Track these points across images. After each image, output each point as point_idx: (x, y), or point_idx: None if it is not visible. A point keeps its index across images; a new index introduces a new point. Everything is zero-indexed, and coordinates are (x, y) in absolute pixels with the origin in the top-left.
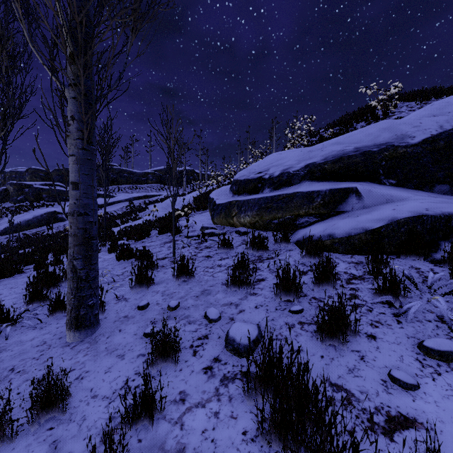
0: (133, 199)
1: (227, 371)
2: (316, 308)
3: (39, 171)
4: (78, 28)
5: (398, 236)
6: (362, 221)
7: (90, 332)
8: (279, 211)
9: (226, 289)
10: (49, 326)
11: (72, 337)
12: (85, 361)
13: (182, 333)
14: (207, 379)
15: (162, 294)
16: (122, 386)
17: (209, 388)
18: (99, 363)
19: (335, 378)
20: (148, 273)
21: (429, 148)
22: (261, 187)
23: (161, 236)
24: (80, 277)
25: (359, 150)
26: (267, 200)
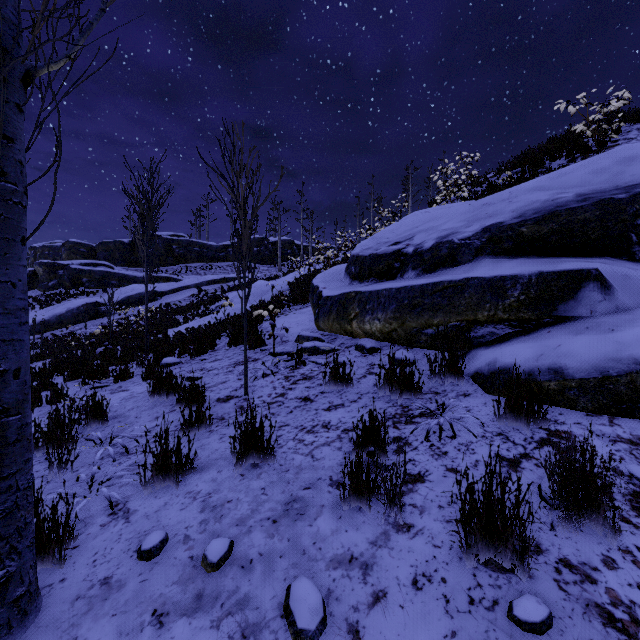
0: (206, 284)
1: None
2: (586, 610)
3: (79, 246)
4: None
5: None
6: (628, 342)
7: None
8: (436, 312)
9: (340, 503)
10: None
11: None
12: None
13: None
14: None
15: (202, 505)
16: None
17: None
18: None
19: None
20: (193, 435)
21: None
22: (400, 269)
23: (232, 349)
24: None
25: (589, 198)
26: (414, 292)
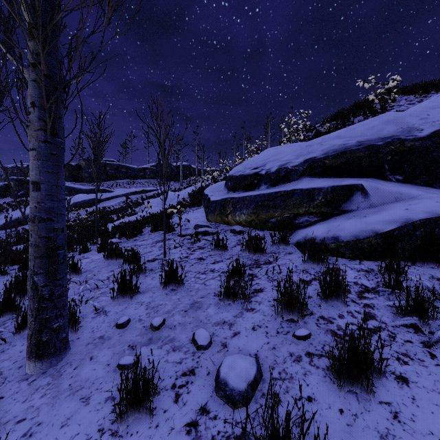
0: (130, 194)
1: (217, 431)
2: (326, 332)
3: None
4: None
5: (413, 239)
6: (370, 222)
7: (55, 360)
8: (276, 209)
9: (219, 302)
10: (13, 349)
11: (32, 368)
12: (40, 405)
13: (163, 364)
14: None
15: (146, 307)
16: None
17: None
18: (57, 410)
19: None
20: (135, 278)
21: (439, 141)
22: (257, 184)
23: (153, 233)
24: (42, 295)
25: (363, 144)
26: (264, 198)
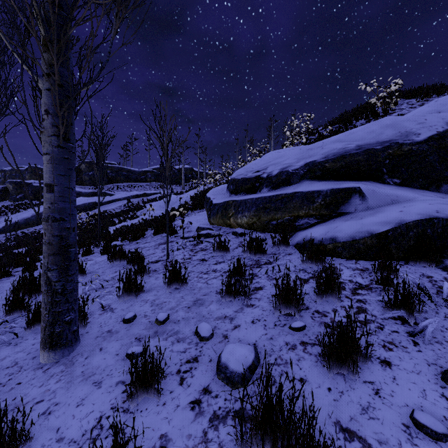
0: (132, 198)
1: (218, 407)
2: (320, 324)
3: (38, 170)
4: (50, 9)
5: (407, 240)
6: (366, 223)
7: (67, 351)
8: (277, 211)
9: (221, 299)
10: (25, 342)
11: (46, 357)
12: (56, 389)
13: (169, 353)
14: (194, 418)
15: (151, 304)
16: (94, 426)
17: (195, 431)
18: (72, 392)
19: (346, 420)
20: (139, 278)
21: (435, 145)
22: (259, 187)
23: (156, 236)
24: (55, 290)
25: (362, 148)
26: (265, 200)
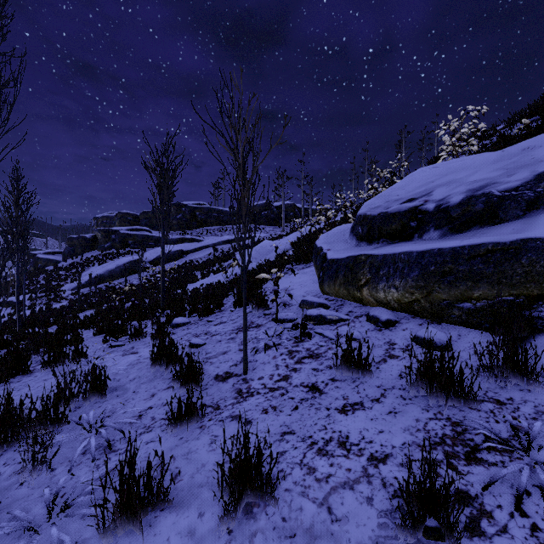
0: (222, 244)
1: None
2: None
3: (127, 215)
4: None
5: None
6: None
7: None
8: (477, 283)
9: None
10: None
11: None
12: None
13: None
14: None
15: None
16: None
17: None
18: None
19: None
20: (182, 432)
21: None
22: (417, 228)
23: (237, 310)
24: None
25: None
26: (443, 257)
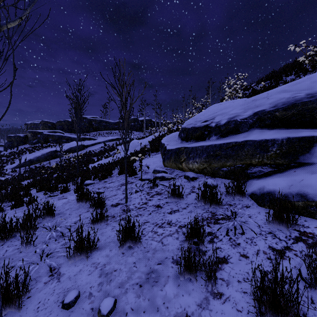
0: (108, 141)
1: None
2: None
3: (48, 123)
4: None
5: None
6: None
7: None
8: (228, 159)
9: (178, 275)
10: None
11: None
12: None
13: None
14: None
15: (100, 272)
16: None
17: None
18: None
19: None
20: (97, 226)
21: None
22: (208, 135)
23: (120, 176)
24: None
25: (314, 96)
26: (216, 148)
